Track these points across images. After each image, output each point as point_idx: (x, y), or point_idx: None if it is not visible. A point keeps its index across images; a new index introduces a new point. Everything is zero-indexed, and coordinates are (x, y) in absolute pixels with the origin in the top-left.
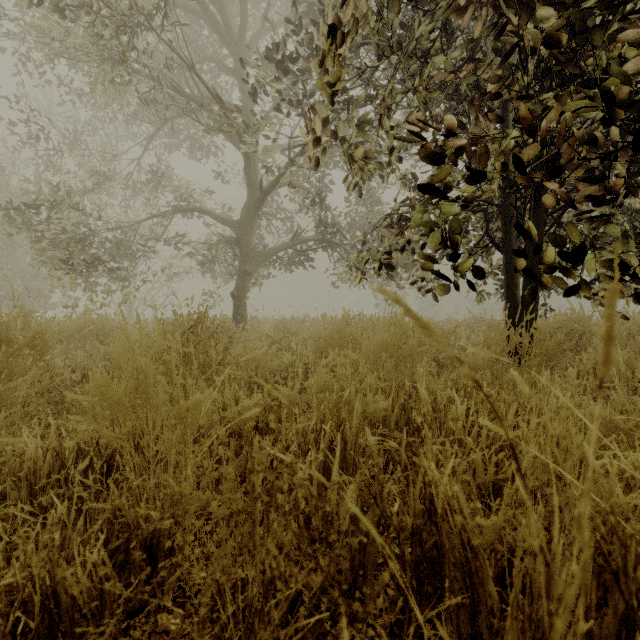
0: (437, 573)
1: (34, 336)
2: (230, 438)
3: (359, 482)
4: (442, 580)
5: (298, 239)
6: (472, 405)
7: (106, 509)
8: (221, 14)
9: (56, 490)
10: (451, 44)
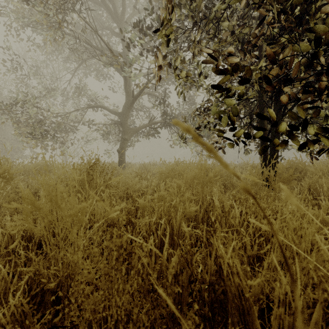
0: (223, 309)
1: (4, 171)
2: (107, 228)
3: (178, 254)
4: (226, 313)
5: (152, 122)
6: (243, 209)
7: (31, 270)
8: (112, 4)
9: (7, 258)
10: (232, 17)
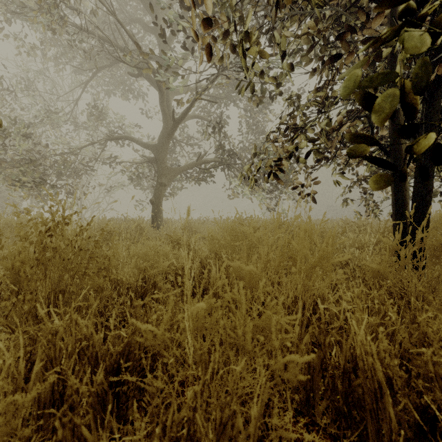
0: None
1: None
2: None
3: None
4: None
5: (202, 159)
6: None
7: None
8: None
9: None
10: None
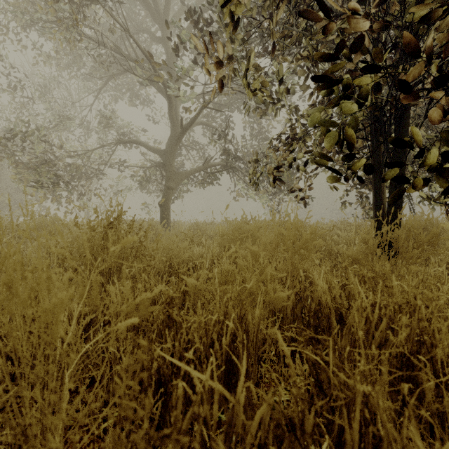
0: None
1: None
2: (129, 333)
3: (270, 404)
4: None
5: (208, 163)
6: (378, 298)
7: None
8: None
9: None
10: None
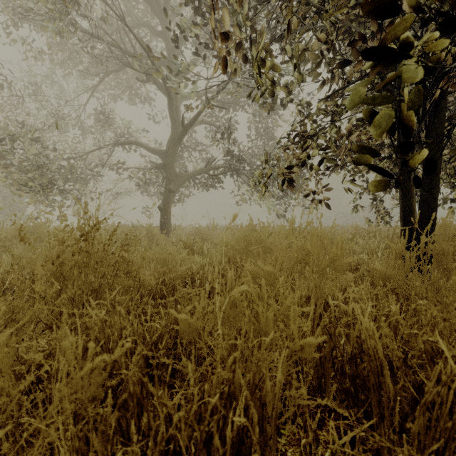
0: None
1: None
2: (72, 427)
3: None
4: None
5: (211, 165)
6: None
7: None
8: None
9: None
10: None
